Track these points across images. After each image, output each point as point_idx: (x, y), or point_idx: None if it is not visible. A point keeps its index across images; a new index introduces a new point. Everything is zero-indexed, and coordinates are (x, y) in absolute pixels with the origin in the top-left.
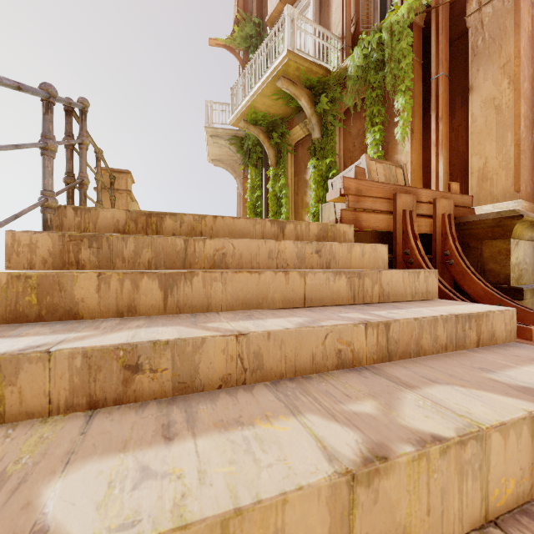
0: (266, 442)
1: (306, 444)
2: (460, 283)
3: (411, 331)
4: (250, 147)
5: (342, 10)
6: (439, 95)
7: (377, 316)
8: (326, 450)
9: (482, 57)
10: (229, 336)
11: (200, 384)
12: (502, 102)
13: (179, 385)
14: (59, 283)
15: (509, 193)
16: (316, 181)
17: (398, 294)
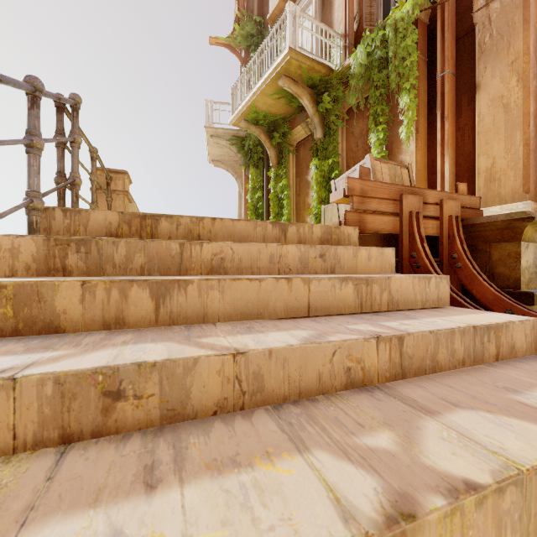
0: (267, 492)
1: (315, 494)
2: (468, 287)
3: (427, 345)
4: (251, 147)
5: (345, 7)
6: (445, 93)
7: (389, 329)
8: (340, 505)
9: (490, 54)
10: (226, 355)
11: (192, 410)
12: (511, 100)
13: (168, 413)
14: (38, 293)
15: (518, 195)
16: (318, 182)
17: (408, 302)
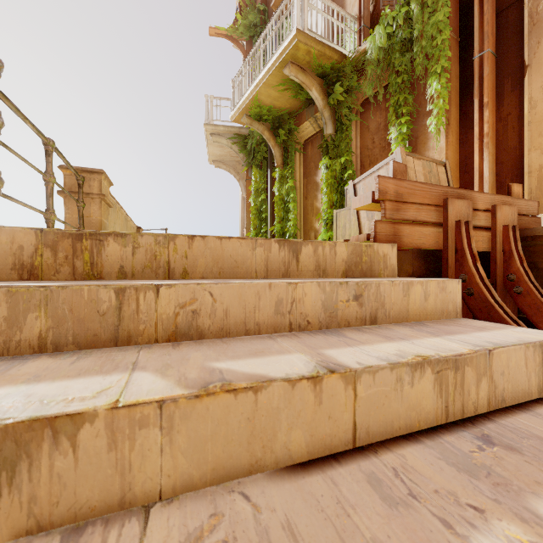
0: None
1: None
2: (533, 319)
3: None
4: (254, 146)
5: None
6: (484, 77)
7: None
8: None
9: None
10: None
11: None
12: None
13: None
14: None
15: None
16: (329, 183)
17: (518, 390)
